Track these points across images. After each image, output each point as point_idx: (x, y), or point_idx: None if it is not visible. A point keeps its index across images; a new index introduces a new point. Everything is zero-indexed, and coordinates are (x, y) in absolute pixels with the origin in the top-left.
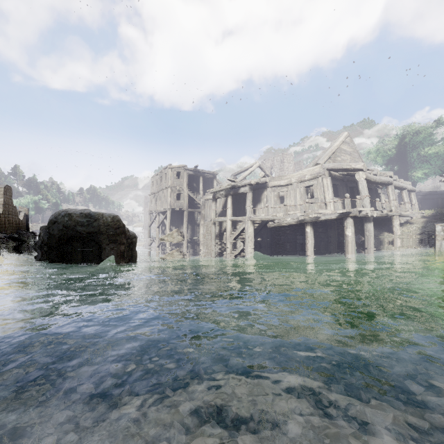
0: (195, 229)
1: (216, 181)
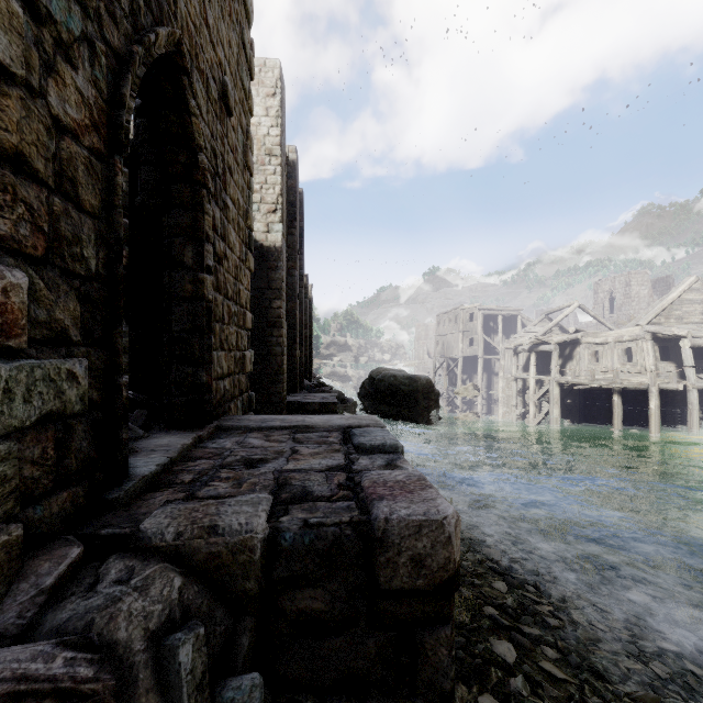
0: (491, 379)
1: (520, 319)
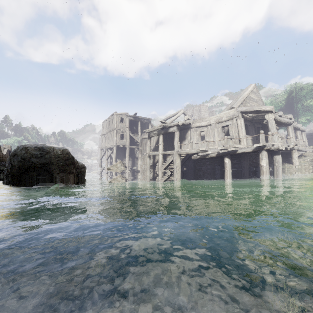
0: (135, 161)
1: (150, 125)
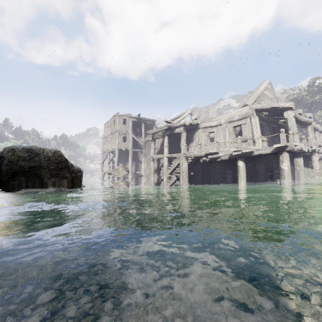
0: (138, 165)
1: (155, 127)
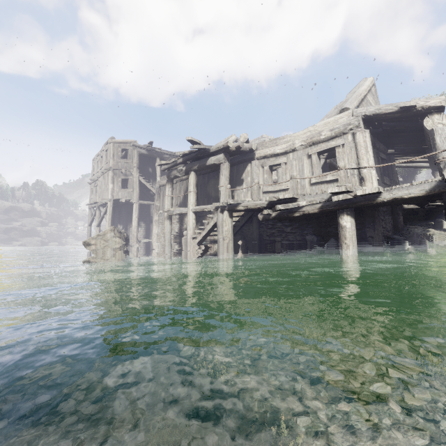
0: (150, 228)
1: None
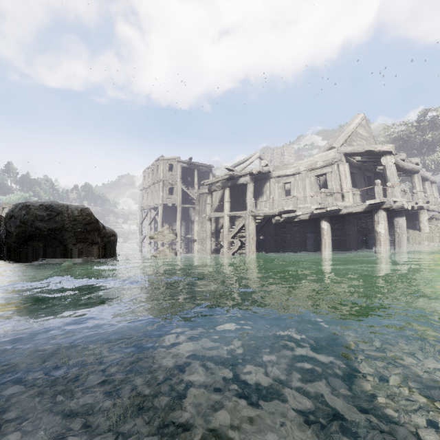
0: (189, 226)
1: (212, 175)
